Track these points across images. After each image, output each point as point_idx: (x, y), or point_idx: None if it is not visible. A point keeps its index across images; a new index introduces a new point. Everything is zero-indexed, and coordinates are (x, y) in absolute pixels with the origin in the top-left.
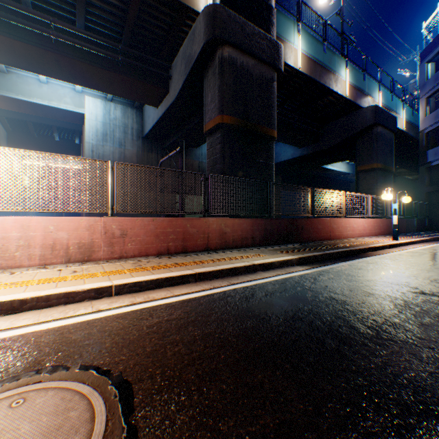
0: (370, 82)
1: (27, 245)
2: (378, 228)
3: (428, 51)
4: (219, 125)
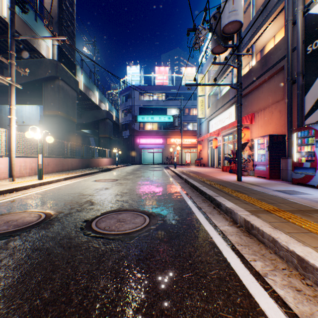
0: (105, 98)
1: (26, 168)
2: (111, 162)
3: (123, 92)
4: (57, 115)
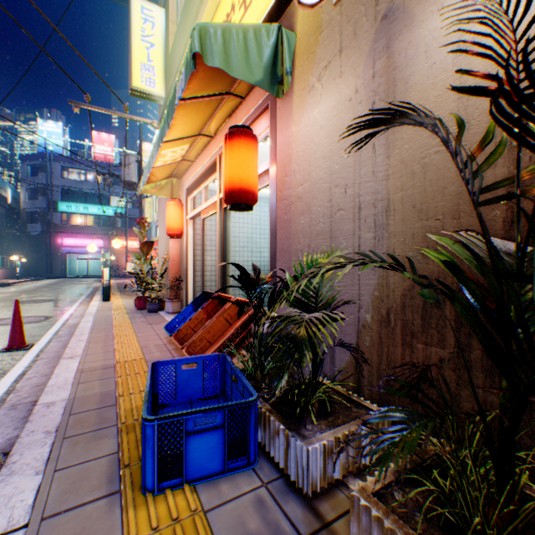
0: None
1: None
2: (6, 275)
3: (30, 159)
4: None
